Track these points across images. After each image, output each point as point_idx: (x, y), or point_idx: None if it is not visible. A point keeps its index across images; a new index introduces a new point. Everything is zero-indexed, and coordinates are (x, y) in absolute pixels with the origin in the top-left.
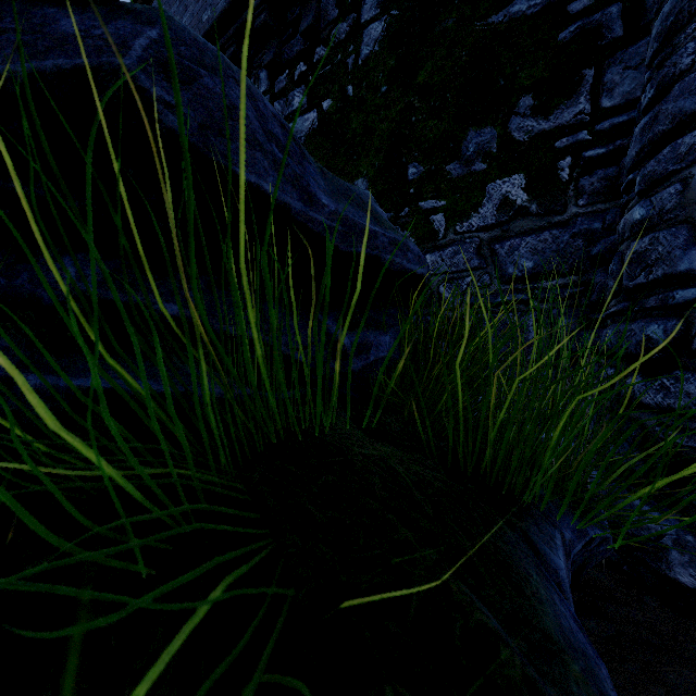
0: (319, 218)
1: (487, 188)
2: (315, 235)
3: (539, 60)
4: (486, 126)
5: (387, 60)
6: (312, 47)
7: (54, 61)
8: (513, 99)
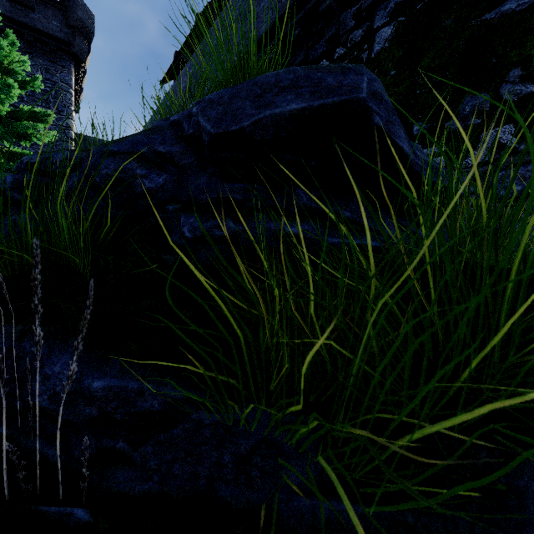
0: (418, 162)
1: (481, 136)
2: (415, 172)
3: (527, 42)
4: (480, 93)
5: (395, 52)
6: (333, 48)
7: (332, 99)
8: (504, 72)
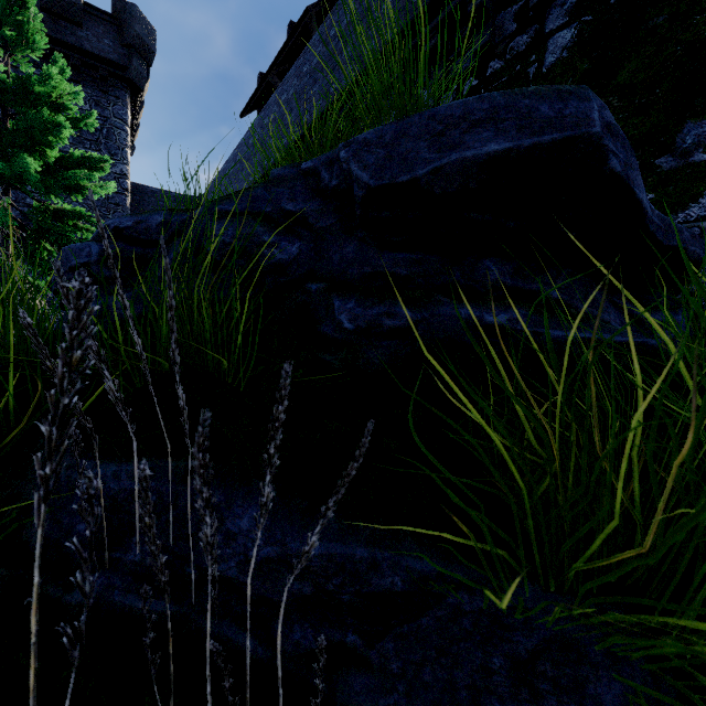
0: (655, 220)
1: None
2: (649, 234)
3: None
4: None
5: (578, 65)
6: (485, 62)
7: (550, 136)
8: None
